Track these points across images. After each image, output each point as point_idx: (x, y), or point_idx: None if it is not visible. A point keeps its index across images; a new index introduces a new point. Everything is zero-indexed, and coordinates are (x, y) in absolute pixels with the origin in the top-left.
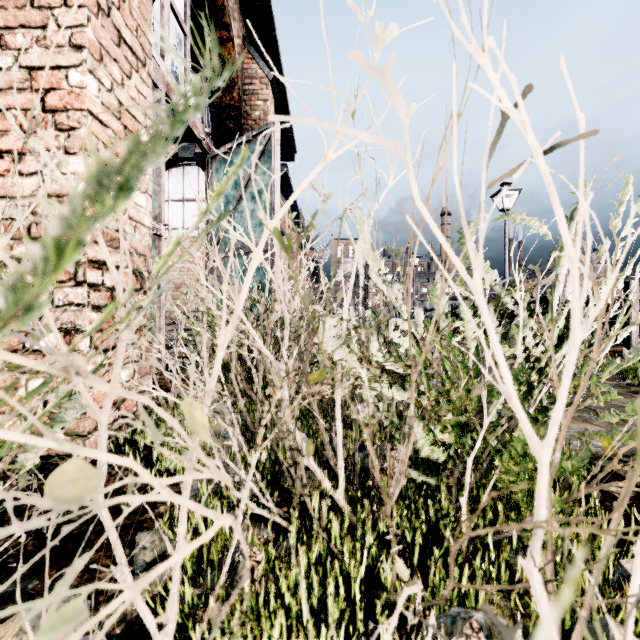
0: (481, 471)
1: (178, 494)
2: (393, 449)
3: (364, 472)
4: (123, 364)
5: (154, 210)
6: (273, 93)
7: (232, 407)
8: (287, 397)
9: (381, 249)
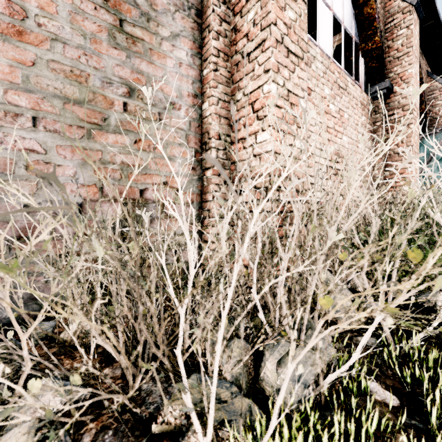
0: None
1: None
2: None
3: None
4: None
5: None
6: None
7: None
8: None
9: None
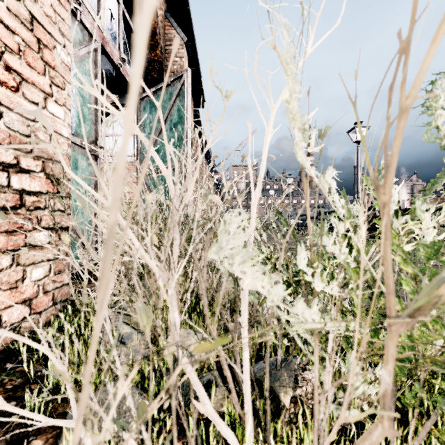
0: (434, 420)
1: (60, 418)
2: (305, 369)
3: (272, 395)
4: (36, 263)
5: (92, 135)
6: (187, 52)
7: (145, 298)
8: (177, 322)
9: (312, 113)
